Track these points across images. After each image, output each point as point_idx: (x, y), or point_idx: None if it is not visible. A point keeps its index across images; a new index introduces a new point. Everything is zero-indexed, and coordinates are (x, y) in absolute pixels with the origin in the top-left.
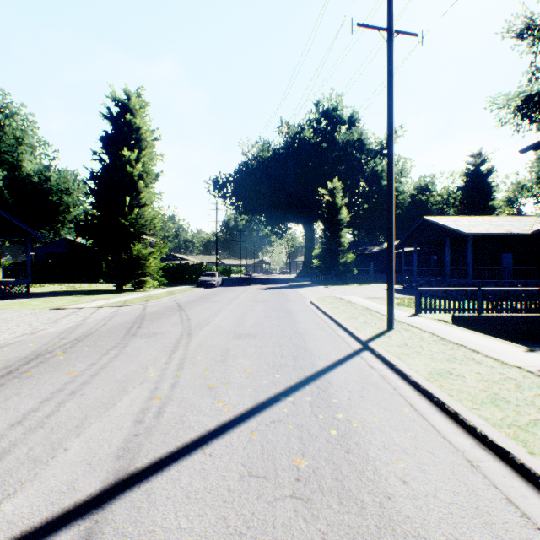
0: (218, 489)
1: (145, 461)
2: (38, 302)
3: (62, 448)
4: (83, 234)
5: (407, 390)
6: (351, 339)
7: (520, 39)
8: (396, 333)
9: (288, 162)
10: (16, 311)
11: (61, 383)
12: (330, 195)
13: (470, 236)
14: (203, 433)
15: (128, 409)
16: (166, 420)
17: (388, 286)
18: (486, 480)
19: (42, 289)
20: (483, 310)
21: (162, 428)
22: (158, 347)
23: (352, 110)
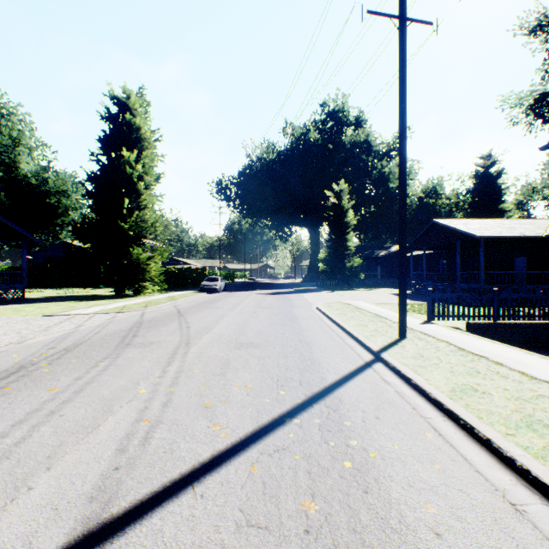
0: (208, 546)
1: (123, 504)
2: (32, 308)
3: (26, 487)
4: (81, 238)
5: (428, 409)
6: (361, 349)
7: (532, 36)
8: (410, 343)
9: (293, 164)
10: (7, 318)
11: (39, 401)
12: (336, 197)
13: (482, 239)
14: (195, 466)
15: (111, 434)
16: (153, 449)
17: (401, 292)
18: (537, 532)
19: (39, 295)
20: (500, 316)
21: (147, 459)
22: (152, 358)
23: (358, 110)
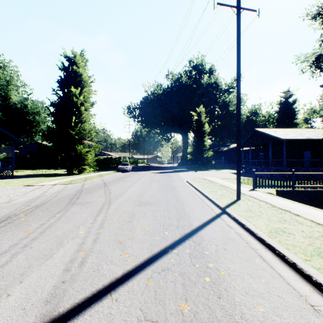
0: None
1: (66, 306)
2: (17, 181)
3: (6, 294)
4: (47, 139)
5: (255, 244)
6: (214, 206)
7: (314, 20)
8: (243, 202)
9: (172, 96)
10: (2, 187)
11: (18, 239)
12: (198, 116)
13: (284, 140)
14: (112, 280)
15: (61, 260)
16: (87, 269)
17: (237, 171)
18: None
19: (22, 173)
20: (296, 186)
21: (83, 275)
22: (88, 211)
23: (211, 64)
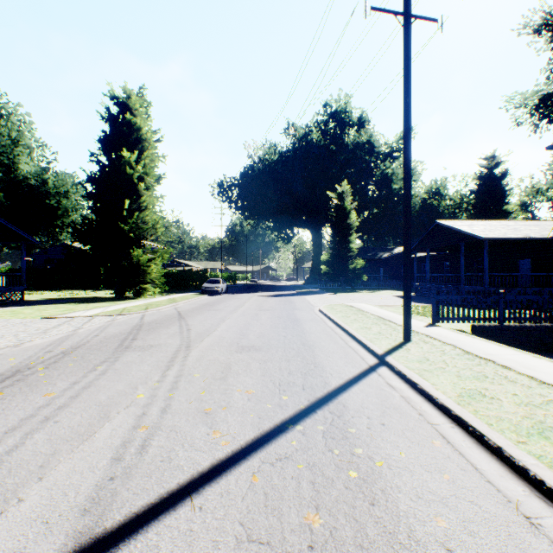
0: None
1: (117, 518)
2: (31, 310)
3: (16, 498)
4: (81, 239)
5: (435, 415)
6: (365, 352)
7: (537, 35)
8: (415, 346)
9: (296, 165)
10: (5, 321)
11: (34, 407)
12: (339, 198)
13: (486, 241)
14: (194, 475)
15: (107, 442)
16: (150, 457)
17: (405, 294)
18: None
19: (38, 297)
20: (505, 319)
21: (144, 468)
22: (152, 362)
23: (361, 111)
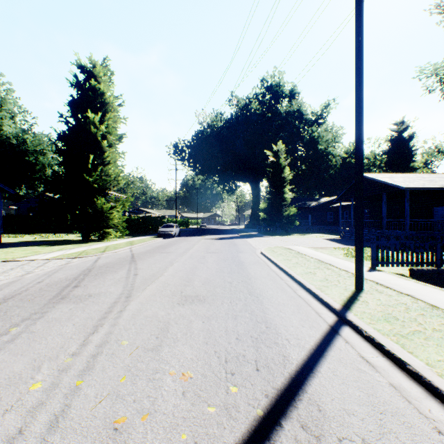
0: None
1: None
2: None
3: None
4: (51, 189)
5: None
6: (318, 305)
7: None
8: (371, 297)
9: (238, 129)
10: None
11: None
12: (274, 156)
13: (407, 191)
14: None
15: None
16: None
17: (357, 240)
18: None
19: (16, 239)
20: (443, 263)
21: None
22: (80, 319)
23: (292, 85)
